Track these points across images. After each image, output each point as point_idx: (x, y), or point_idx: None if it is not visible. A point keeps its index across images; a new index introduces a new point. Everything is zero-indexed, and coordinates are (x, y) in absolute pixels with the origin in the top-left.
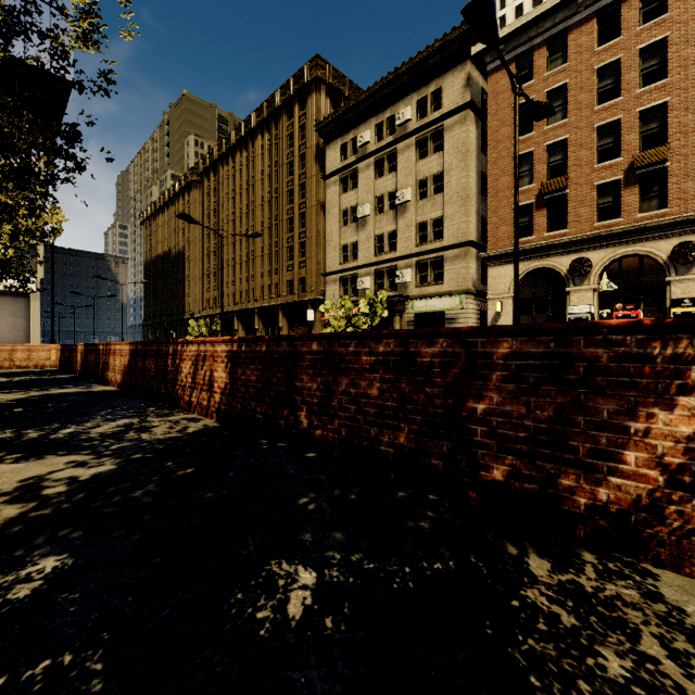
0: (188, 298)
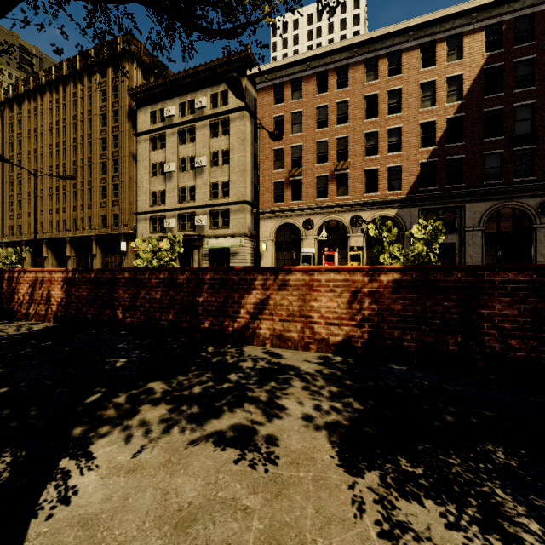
0: None
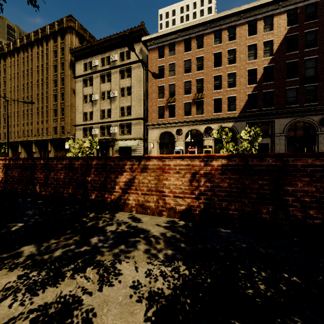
0: None
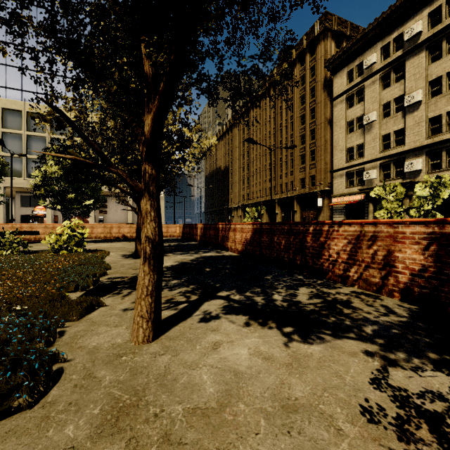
0: (231, 195)
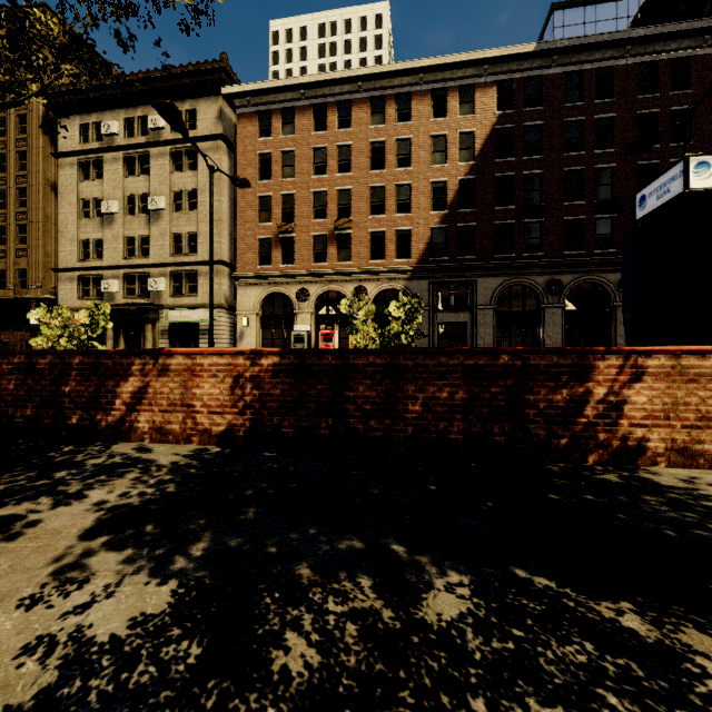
0: None
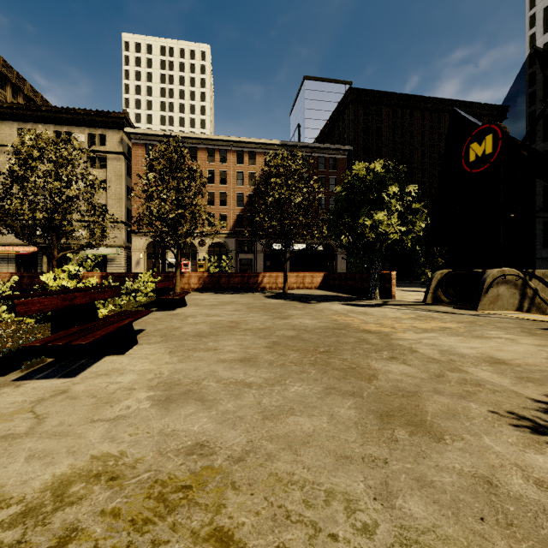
0: None
